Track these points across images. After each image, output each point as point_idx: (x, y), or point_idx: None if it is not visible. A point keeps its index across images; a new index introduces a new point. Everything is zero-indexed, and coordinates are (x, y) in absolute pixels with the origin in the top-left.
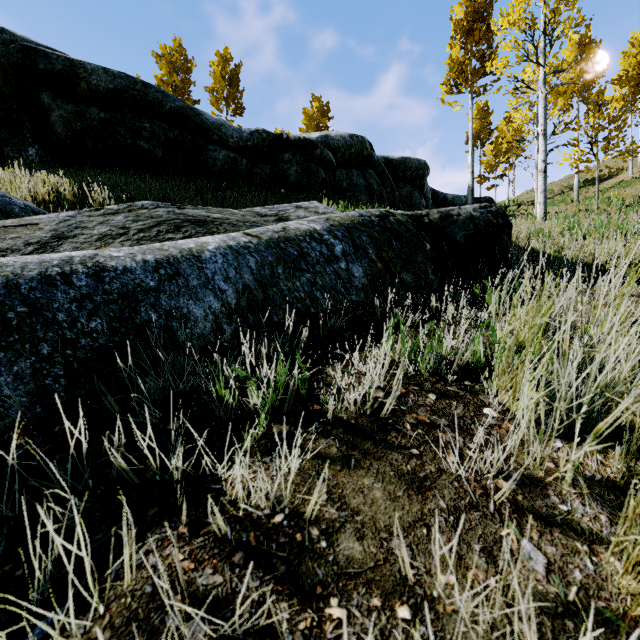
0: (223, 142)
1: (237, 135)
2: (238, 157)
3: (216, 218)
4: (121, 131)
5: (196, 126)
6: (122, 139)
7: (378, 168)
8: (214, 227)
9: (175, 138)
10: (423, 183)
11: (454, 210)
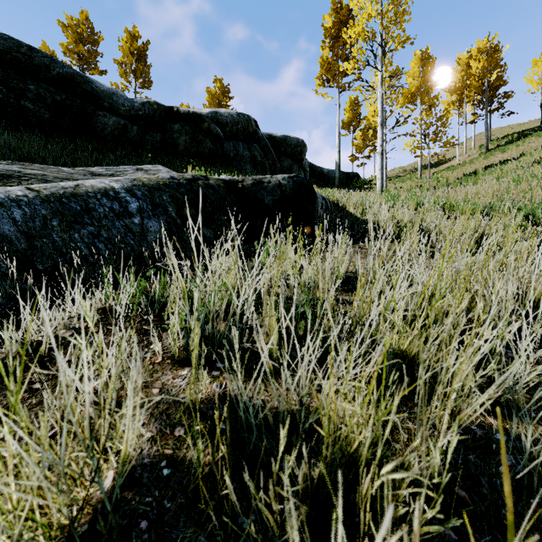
0: (114, 109)
1: (129, 104)
2: (129, 124)
3: (28, 174)
4: (3, 90)
5: (86, 92)
6: (4, 98)
7: (262, 143)
8: (16, 182)
9: (63, 101)
10: (302, 158)
11: (266, 178)
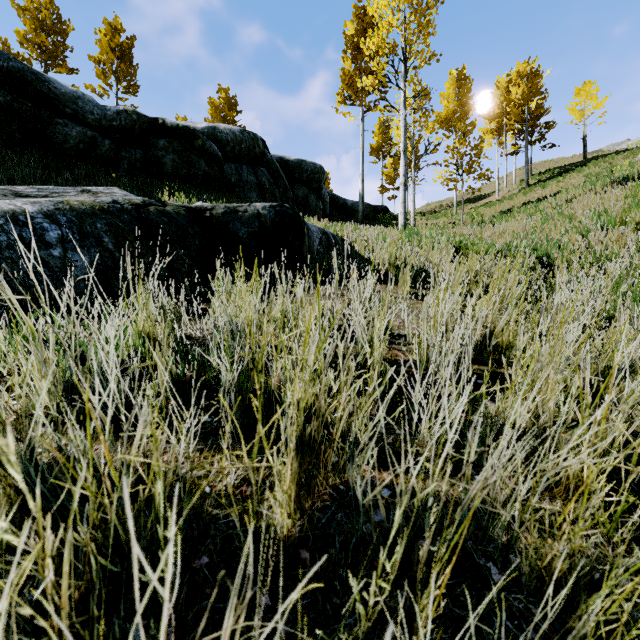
0: (79, 117)
1: (99, 112)
2: (98, 136)
3: None
4: None
5: (40, 94)
6: None
7: (271, 167)
8: None
9: (7, 104)
10: (320, 187)
11: (243, 206)
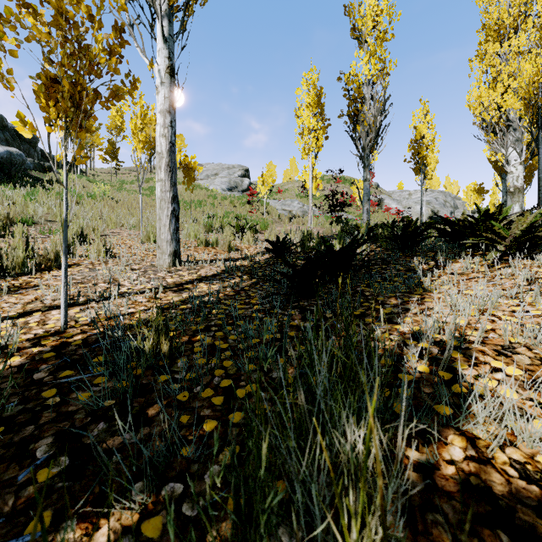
0: None
1: None
2: None
3: None
4: None
5: None
6: None
7: (11, 132)
8: None
9: None
10: (36, 145)
11: (46, 163)
